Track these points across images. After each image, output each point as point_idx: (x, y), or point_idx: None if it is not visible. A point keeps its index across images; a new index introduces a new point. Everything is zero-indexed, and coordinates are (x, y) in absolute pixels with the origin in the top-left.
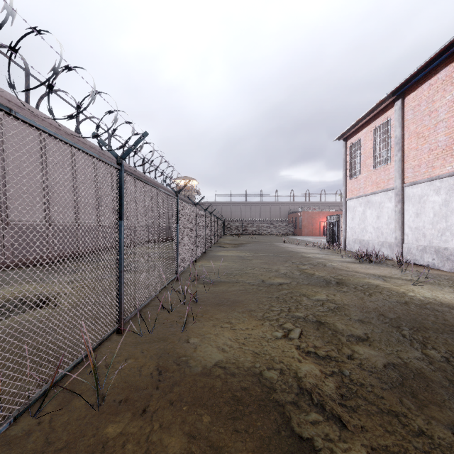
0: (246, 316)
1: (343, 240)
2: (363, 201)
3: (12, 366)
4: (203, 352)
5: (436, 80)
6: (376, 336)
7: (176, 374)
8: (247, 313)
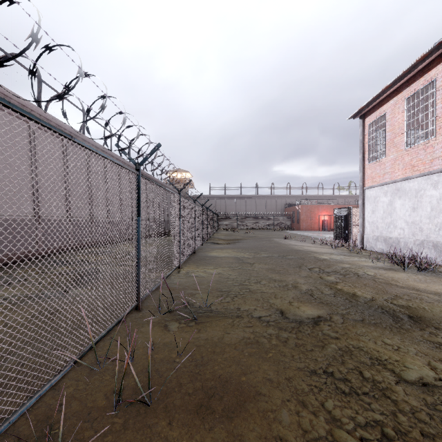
0: None
1: (360, 237)
2: (390, 190)
3: None
4: None
5: None
6: None
7: None
8: None
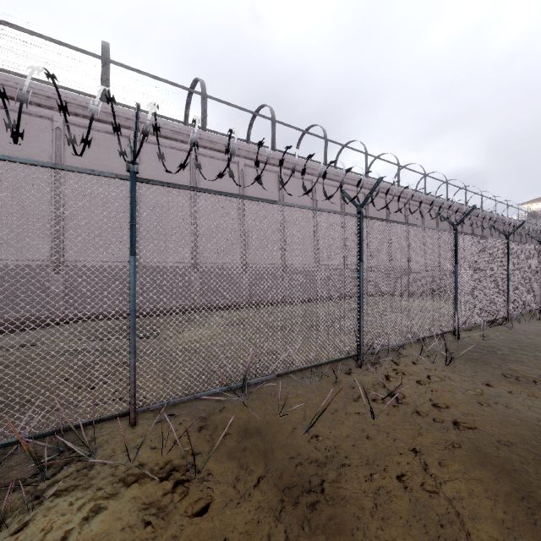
0: None
1: None
2: None
3: (485, 307)
4: None
5: None
6: None
7: None
8: None
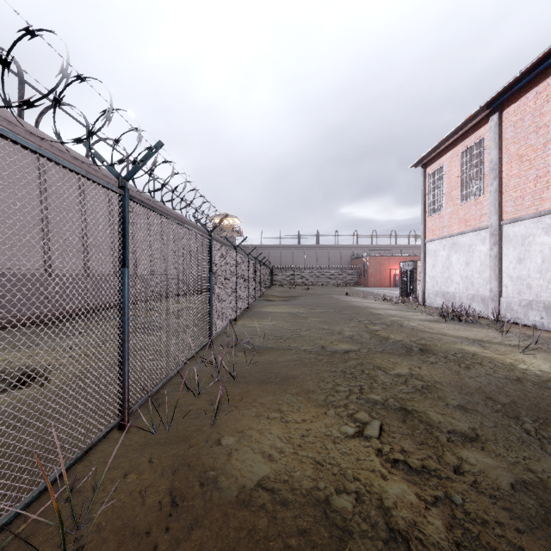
0: (302, 401)
1: (422, 293)
2: (447, 244)
3: None
4: (240, 461)
5: (546, 87)
6: (489, 433)
7: (198, 503)
8: (303, 396)
